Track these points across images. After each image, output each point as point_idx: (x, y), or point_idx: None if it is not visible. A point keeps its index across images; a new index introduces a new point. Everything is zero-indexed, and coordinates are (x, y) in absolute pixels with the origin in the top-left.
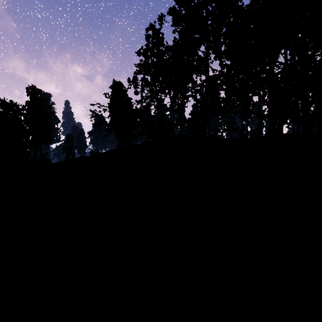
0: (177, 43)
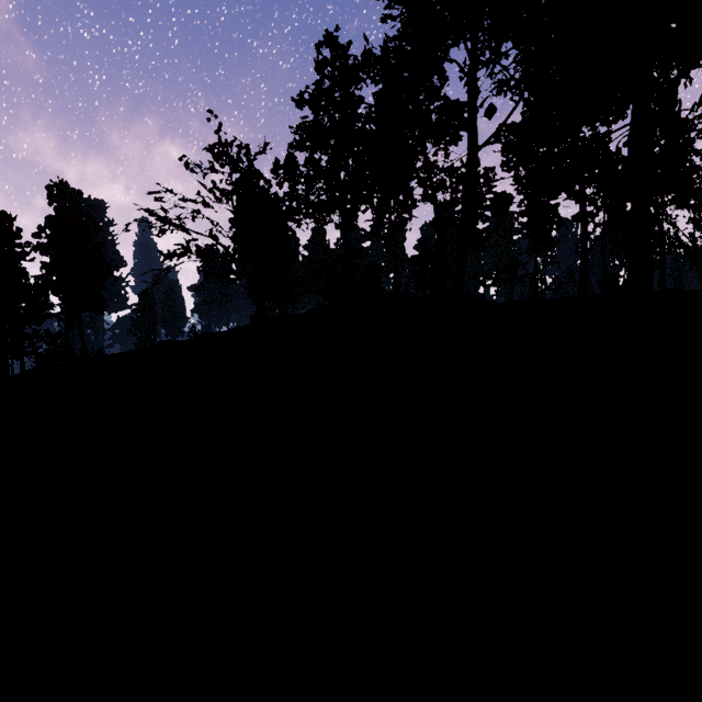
0: (394, 38)
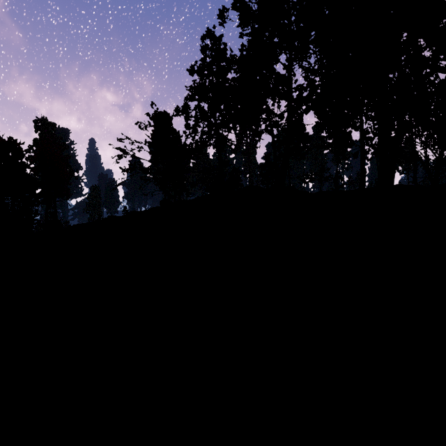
0: (246, 50)
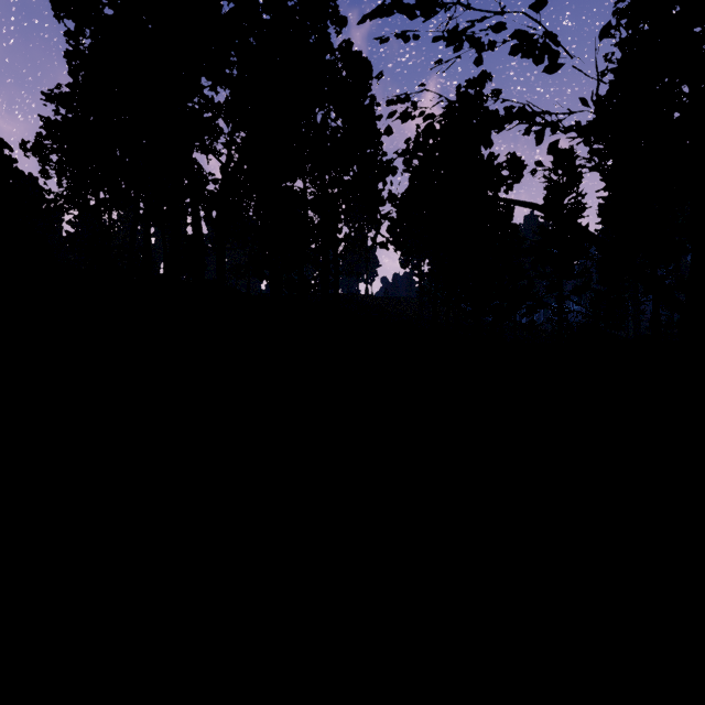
0: None
